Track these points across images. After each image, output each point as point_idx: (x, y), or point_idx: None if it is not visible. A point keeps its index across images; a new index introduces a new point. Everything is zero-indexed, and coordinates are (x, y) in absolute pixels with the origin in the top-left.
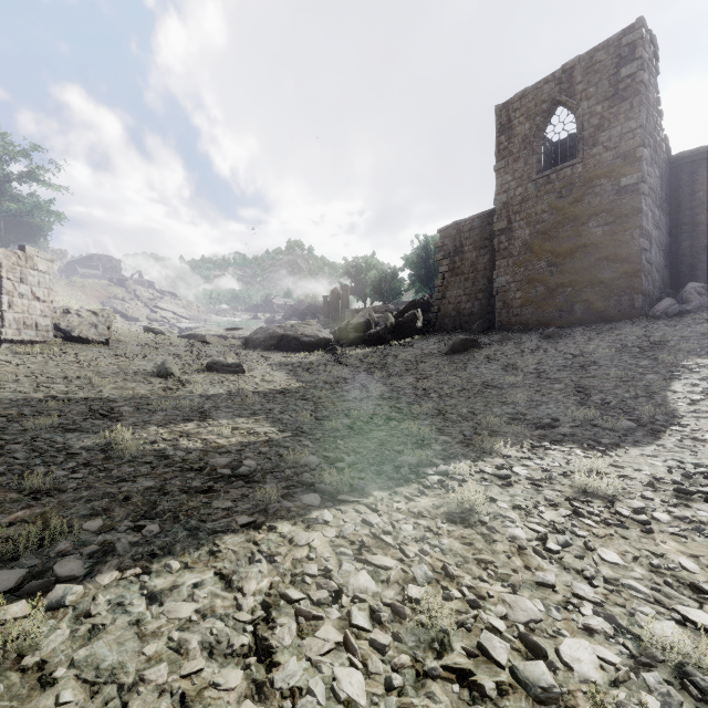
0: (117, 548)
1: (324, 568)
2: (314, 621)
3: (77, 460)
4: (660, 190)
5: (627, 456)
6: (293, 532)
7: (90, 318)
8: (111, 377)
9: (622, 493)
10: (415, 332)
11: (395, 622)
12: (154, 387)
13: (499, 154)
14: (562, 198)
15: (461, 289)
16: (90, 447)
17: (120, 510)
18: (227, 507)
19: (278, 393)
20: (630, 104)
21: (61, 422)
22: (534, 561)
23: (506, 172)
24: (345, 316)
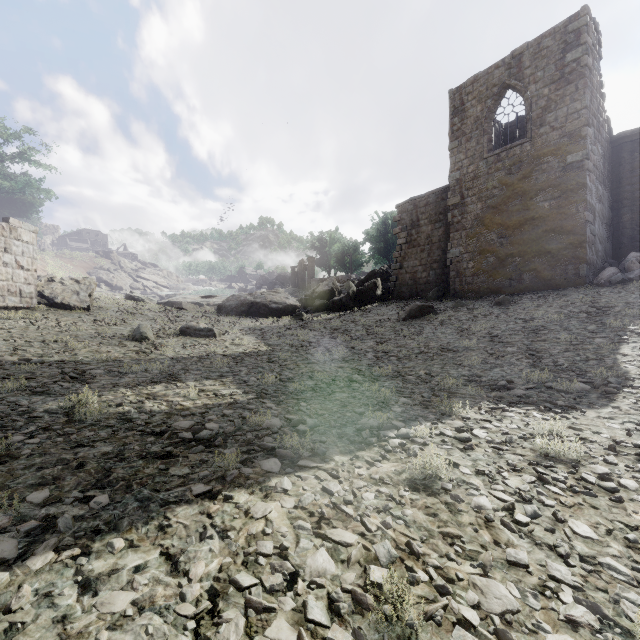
0: (59, 524)
1: (280, 545)
2: (266, 613)
3: (38, 424)
4: (603, 167)
5: (584, 418)
6: (250, 502)
7: (72, 285)
8: (87, 341)
9: (584, 458)
10: (375, 299)
11: (356, 613)
12: (128, 350)
13: (453, 134)
14: (511, 175)
15: (418, 259)
16: (54, 410)
17: (71, 479)
18: (184, 474)
19: (246, 356)
20: (575, 87)
21: (30, 384)
22: (503, 535)
23: (459, 151)
24: (311, 285)
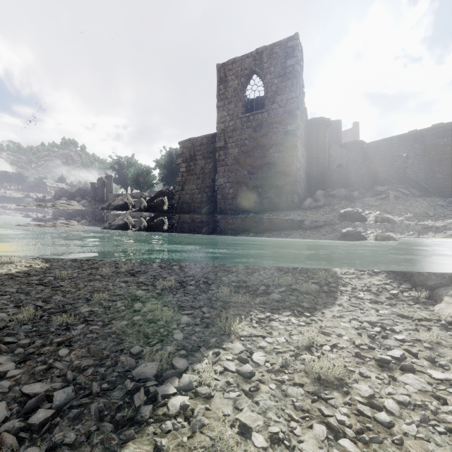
0: None
1: None
2: None
3: None
4: (304, 137)
5: (326, 319)
6: None
7: None
8: None
9: (346, 373)
10: (162, 213)
11: None
12: None
13: (219, 96)
14: (256, 132)
15: (195, 184)
16: None
17: None
18: None
19: (9, 278)
20: (292, 82)
21: None
22: None
23: (223, 109)
24: (109, 199)
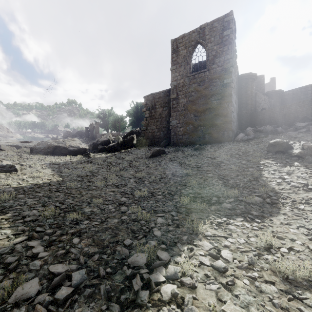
0: None
1: None
2: None
3: None
4: (236, 88)
5: (275, 225)
6: None
7: None
8: None
9: (311, 275)
10: (133, 146)
11: None
12: None
13: (173, 62)
14: (200, 86)
15: (155, 125)
16: None
17: None
18: None
19: (37, 187)
20: (227, 47)
21: None
22: None
23: (176, 71)
24: (97, 137)
